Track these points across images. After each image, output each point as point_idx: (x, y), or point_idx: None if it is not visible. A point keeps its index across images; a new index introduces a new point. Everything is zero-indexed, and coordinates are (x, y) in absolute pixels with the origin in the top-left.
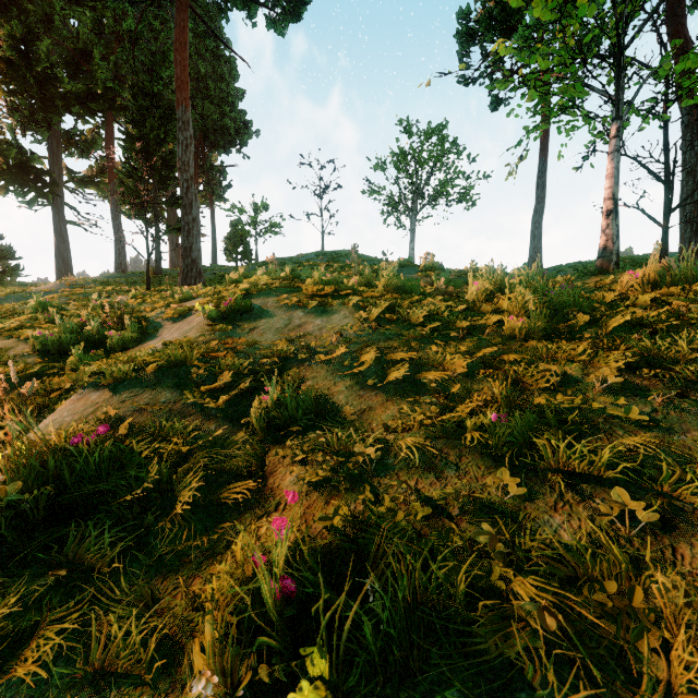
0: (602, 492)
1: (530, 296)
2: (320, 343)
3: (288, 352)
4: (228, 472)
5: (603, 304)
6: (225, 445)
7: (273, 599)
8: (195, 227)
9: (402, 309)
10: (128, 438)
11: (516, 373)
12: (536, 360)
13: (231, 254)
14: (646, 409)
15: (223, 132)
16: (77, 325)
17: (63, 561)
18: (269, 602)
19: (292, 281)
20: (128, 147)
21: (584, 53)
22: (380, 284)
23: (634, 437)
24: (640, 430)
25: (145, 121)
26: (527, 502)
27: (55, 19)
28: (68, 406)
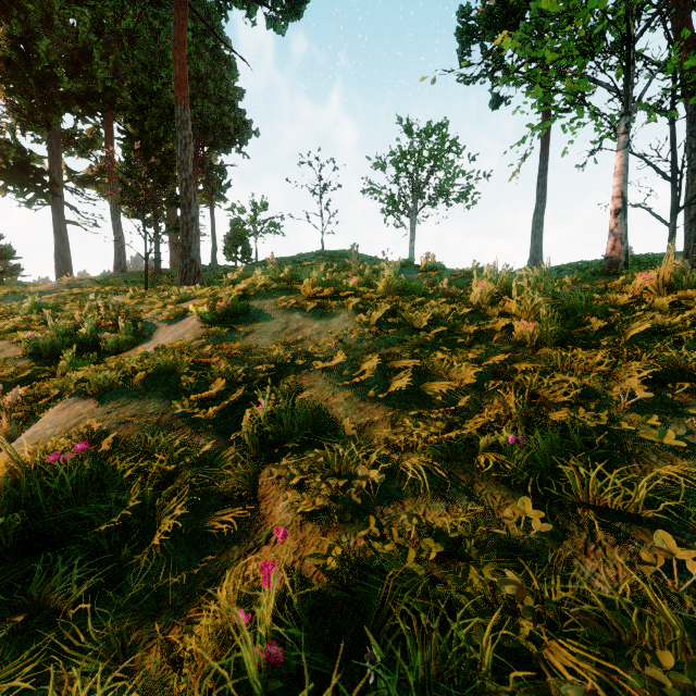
0: (640, 533)
1: (540, 299)
2: (318, 348)
3: (284, 359)
4: (217, 494)
5: (617, 308)
6: (214, 462)
7: (256, 676)
8: (194, 226)
9: (405, 313)
10: (110, 455)
11: (530, 386)
12: (550, 371)
13: (231, 254)
14: (680, 430)
15: (222, 131)
16: (72, 327)
17: (27, 603)
18: (252, 681)
19: (291, 283)
20: (127, 147)
21: (592, 46)
22: (380, 285)
23: (670, 465)
24: (677, 456)
25: (144, 120)
26: (552, 542)
27: (54, 18)
28: (51, 416)
